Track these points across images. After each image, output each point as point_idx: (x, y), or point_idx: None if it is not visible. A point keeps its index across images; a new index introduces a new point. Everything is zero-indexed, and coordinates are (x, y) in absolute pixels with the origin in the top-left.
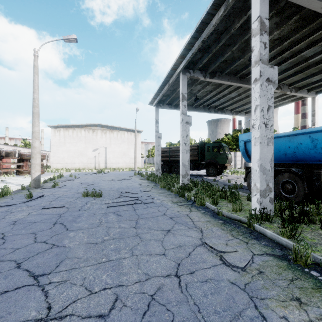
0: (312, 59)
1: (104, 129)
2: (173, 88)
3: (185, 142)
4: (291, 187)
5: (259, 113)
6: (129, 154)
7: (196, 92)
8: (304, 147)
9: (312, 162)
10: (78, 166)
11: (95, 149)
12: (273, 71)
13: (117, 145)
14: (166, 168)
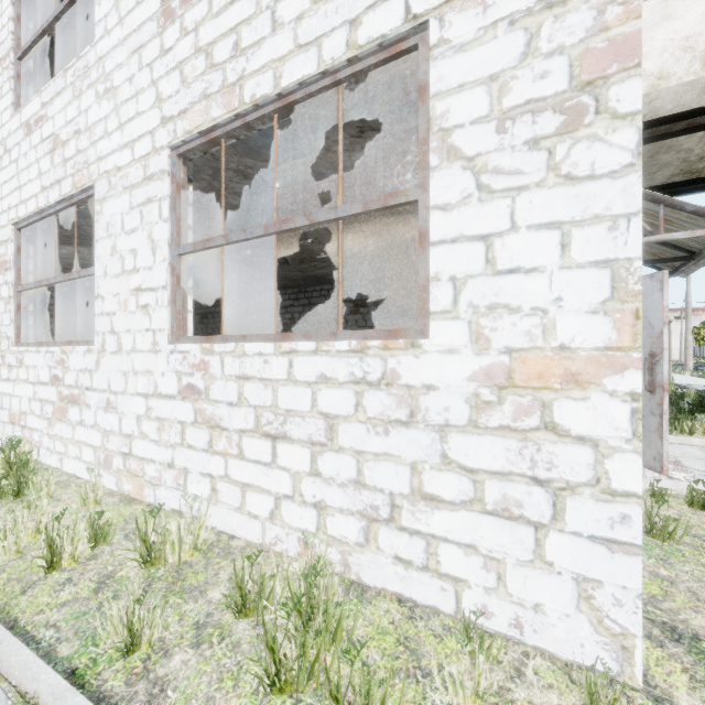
0: None
1: None
2: None
3: None
4: None
5: None
6: None
7: None
8: None
9: None
10: None
11: None
12: None
13: None
14: None
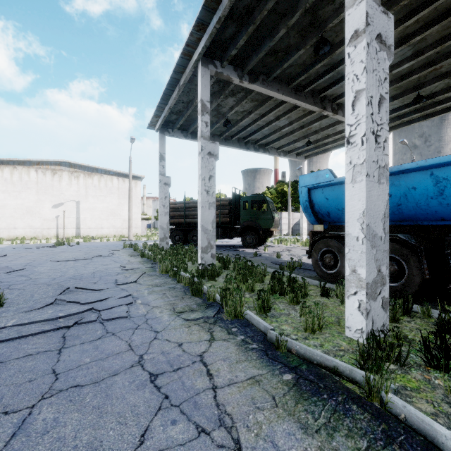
0: (398, 68)
1: (76, 171)
2: (189, 98)
3: (208, 188)
4: (396, 268)
5: (366, 109)
6: (121, 214)
7: (227, 112)
8: (419, 194)
9: (428, 222)
10: (22, 234)
11: (58, 204)
12: (388, 24)
13: (99, 199)
14: (179, 236)
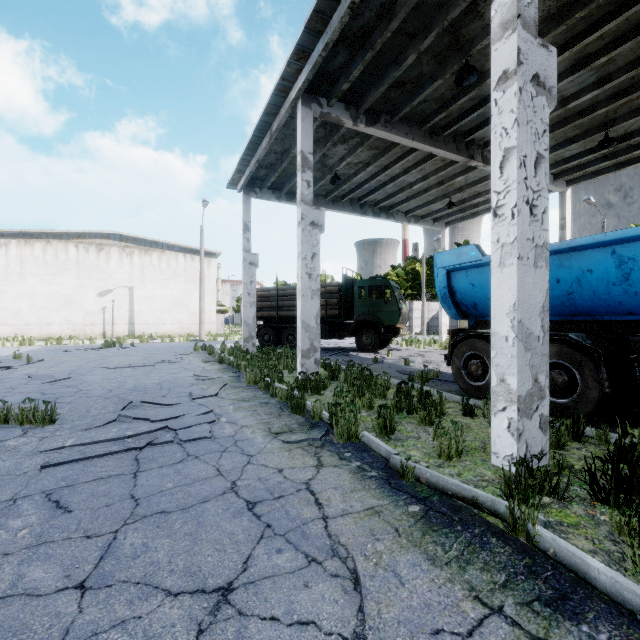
0: (576, 100)
1: (128, 246)
2: (283, 147)
3: (310, 270)
4: (565, 379)
5: (517, 172)
6: (189, 304)
7: (336, 164)
8: (596, 279)
9: (610, 316)
10: (58, 332)
11: (105, 292)
12: (548, 59)
13: (160, 283)
14: (269, 335)
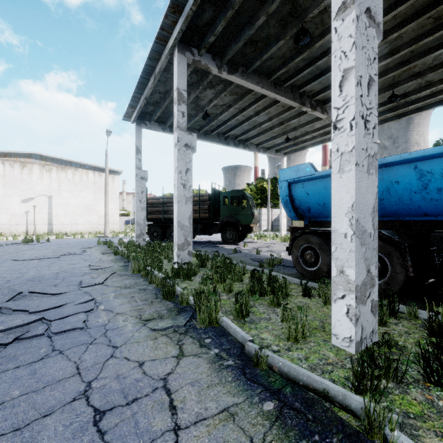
0: None
1: (48, 164)
2: (165, 88)
3: (184, 182)
4: (378, 265)
5: (355, 89)
6: (97, 209)
7: (206, 104)
8: (402, 188)
9: (410, 217)
10: None
11: (28, 199)
12: None
13: (73, 193)
14: (157, 232)
